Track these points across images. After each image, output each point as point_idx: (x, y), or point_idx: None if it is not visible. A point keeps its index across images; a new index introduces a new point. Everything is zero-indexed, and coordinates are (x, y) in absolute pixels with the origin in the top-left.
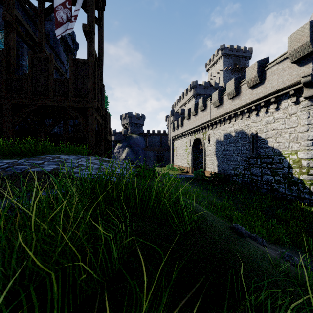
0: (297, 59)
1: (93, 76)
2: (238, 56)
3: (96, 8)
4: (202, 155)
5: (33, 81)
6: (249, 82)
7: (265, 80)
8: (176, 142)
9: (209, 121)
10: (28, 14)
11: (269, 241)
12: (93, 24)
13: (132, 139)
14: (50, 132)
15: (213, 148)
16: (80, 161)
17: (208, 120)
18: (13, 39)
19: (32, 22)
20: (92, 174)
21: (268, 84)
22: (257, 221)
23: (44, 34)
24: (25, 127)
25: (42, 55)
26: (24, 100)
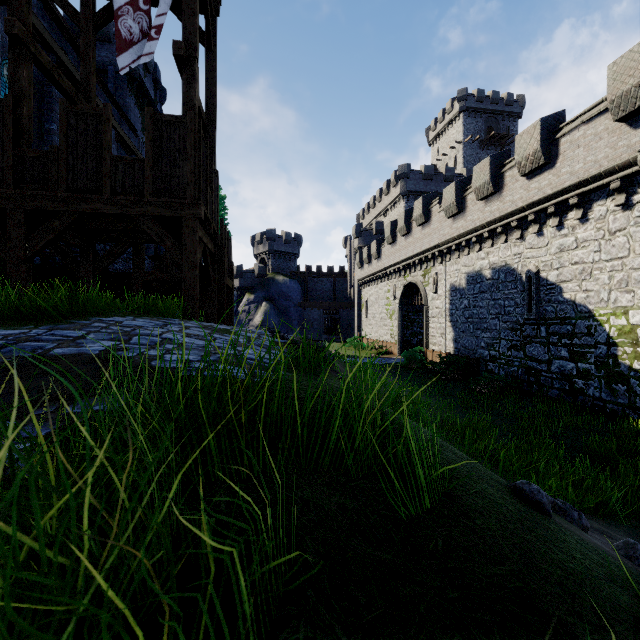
0: (627, 114)
1: (194, 150)
2: (495, 113)
3: (202, 11)
4: (420, 318)
5: (70, 163)
6: (522, 165)
7: (558, 160)
8: (366, 290)
9: (436, 247)
10: (63, 28)
11: (580, 508)
12: (195, 42)
13: (276, 284)
14: (107, 271)
15: (445, 303)
16: (166, 332)
17: (434, 244)
18: (29, 74)
19: (71, 45)
20: (190, 362)
21: (564, 168)
22: (550, 463)
23: (93, 67)
24: (56, 260)
25: (89, 107)
26: (51, 201)
